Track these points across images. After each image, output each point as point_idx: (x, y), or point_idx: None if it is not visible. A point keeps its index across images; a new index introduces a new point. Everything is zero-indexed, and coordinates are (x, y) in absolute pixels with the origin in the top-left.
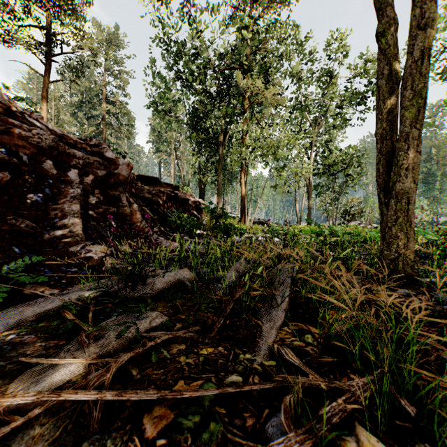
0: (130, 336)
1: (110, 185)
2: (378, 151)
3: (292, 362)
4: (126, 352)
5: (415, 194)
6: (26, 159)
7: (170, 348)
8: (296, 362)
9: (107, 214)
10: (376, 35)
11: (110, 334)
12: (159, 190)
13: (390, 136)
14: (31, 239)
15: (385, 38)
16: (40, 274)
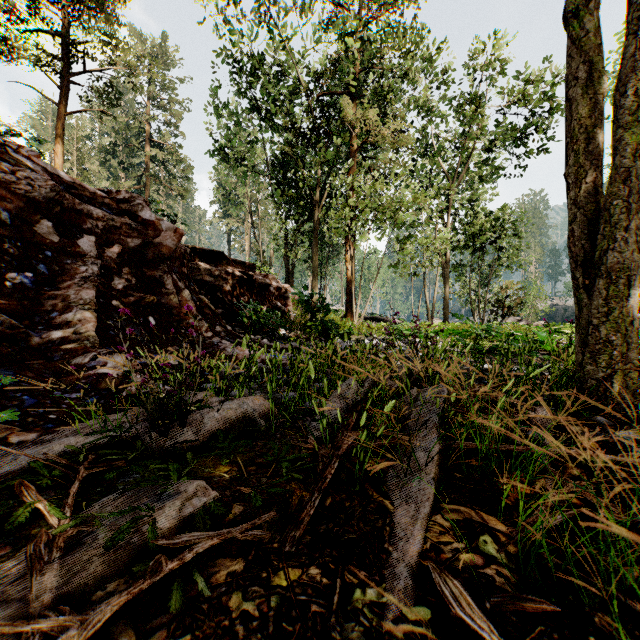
0: (135, 543)
1: (147, 261)
2: (571, 203)
3: (473, 626)
4: (123, 579)
5: (639, 271)
6: (6, 217)
7: (212, 570)
8: (482, 626)
9: (141, 305)
10: (566, 16)
11: (96, 538)
12: (225, 270)
13: (592, 177)
14: (9, 344)
15: (583, 20)
16: (13, 404)
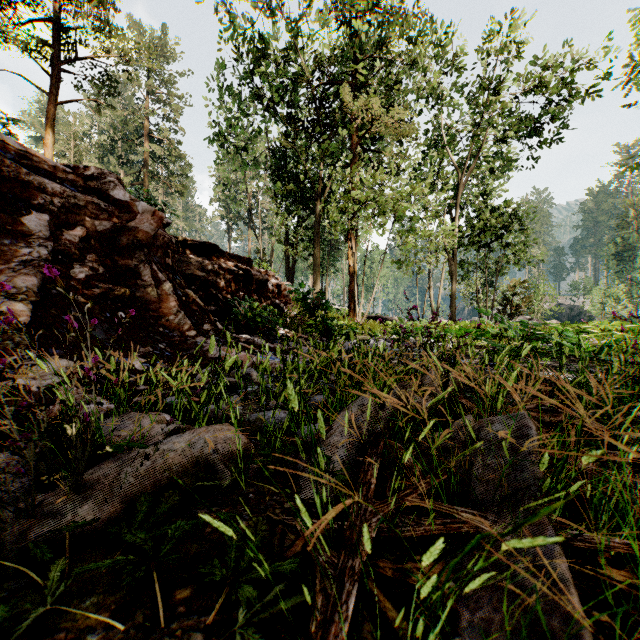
0: None
1: (119, 248)
2: None
3: None
4: None
5: None
6: None
7: None
8: None
9: (110, 298)
10: None
11: None
12: (219, 264)
13: None
14: None
15: None
16: None
